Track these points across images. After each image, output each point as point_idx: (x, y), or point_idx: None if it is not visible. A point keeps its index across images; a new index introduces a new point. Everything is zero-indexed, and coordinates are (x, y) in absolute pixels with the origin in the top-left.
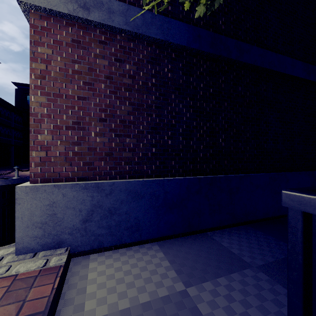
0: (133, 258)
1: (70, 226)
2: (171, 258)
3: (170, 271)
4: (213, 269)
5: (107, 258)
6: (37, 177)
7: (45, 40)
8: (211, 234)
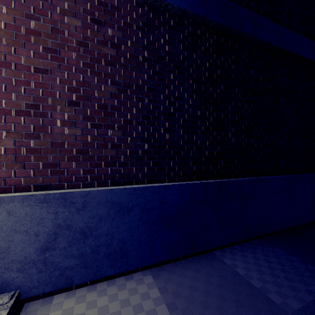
0: (115, 302)
1: (20, 259)
2: (170, 300)
3: None
4: None
5: (78, 302)
6: None
7: None
8: (219, 254)
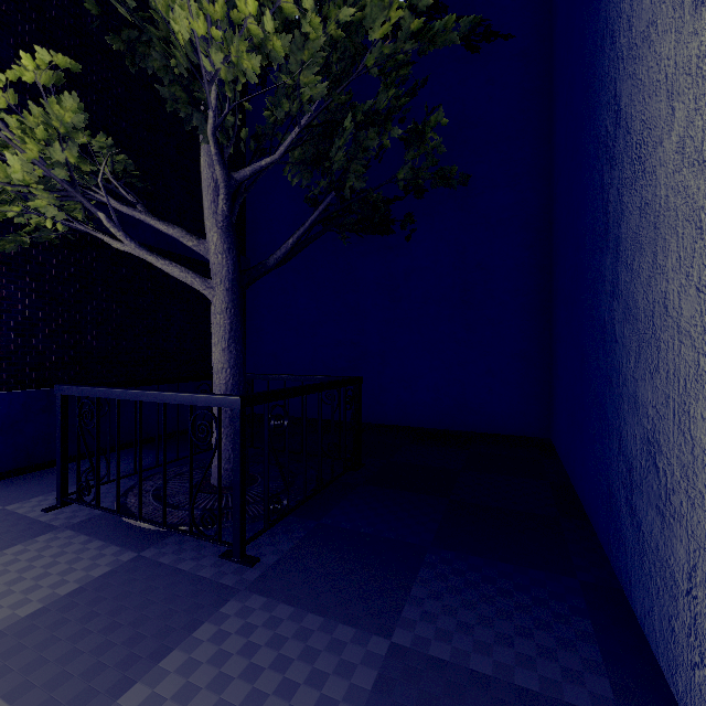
0: None
1: None
2: None
3: None
4: (52, 488)
5: None
6: None
7: None
8: (71, 465)
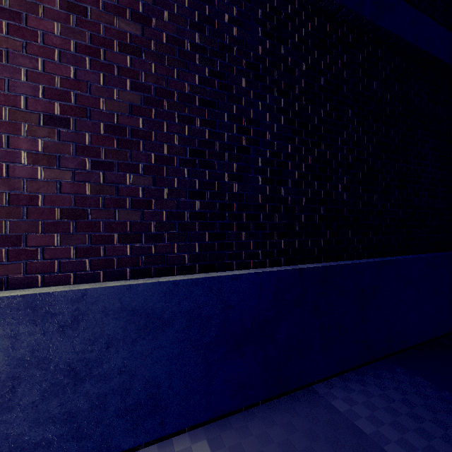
0: None
1: None
2: None
3: None
4: None
5: None
6: None
7: None
8: (324, 391)
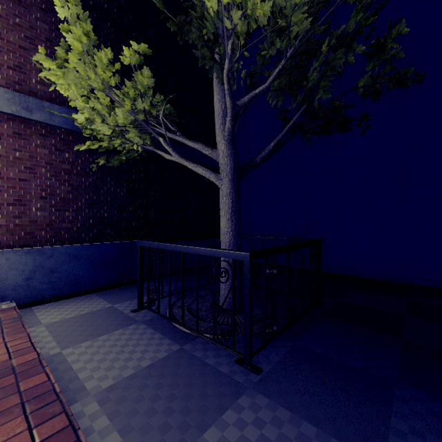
0: (73, 302)
1: (13, 284)
2: (105, 298)
3: (103, 302)
4: (134, 297)
5: (50, 306)
6: None
7: None
8: None
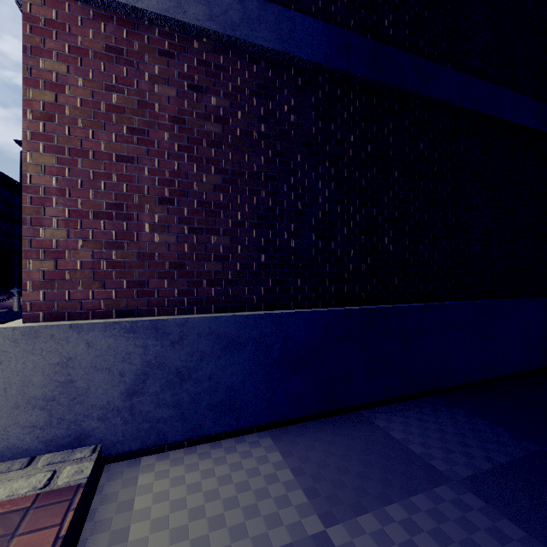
0: (222, 465)
1: (101, 405)
2: (296, 465)
3: (293, 492)
4: (377, 487)
5: (174, 464)
6: (38, 309)
7: (53, 46)
8: (370, 414)
